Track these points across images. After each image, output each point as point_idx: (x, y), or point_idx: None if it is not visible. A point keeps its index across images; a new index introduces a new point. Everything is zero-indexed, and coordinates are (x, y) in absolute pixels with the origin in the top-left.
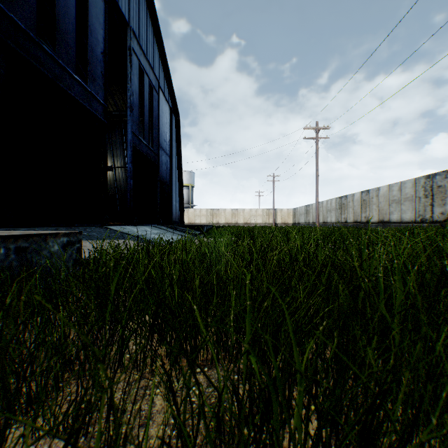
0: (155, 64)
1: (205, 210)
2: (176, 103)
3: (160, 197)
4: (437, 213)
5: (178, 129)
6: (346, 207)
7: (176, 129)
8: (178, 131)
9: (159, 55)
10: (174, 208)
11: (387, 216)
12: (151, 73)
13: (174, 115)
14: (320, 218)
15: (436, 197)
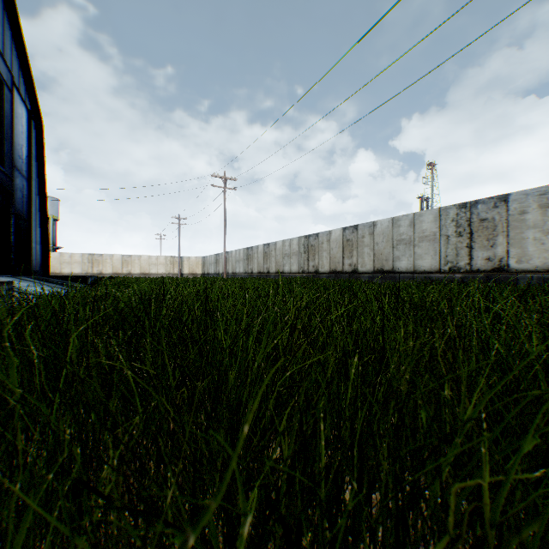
0: (7, 48)
1: (80, 255)
2: (38, 106)
3: (14, 236)
4: (311, 266)
5: (40, 141)
6: (253, 258)
7: (38, 142)
8: (42, 144)
9: (12, 36)
10: (35, 253)
11: (282, 268)
12: (2, 63)
13: (35, 121)
14: (229, 268)
15: (311, 254)
